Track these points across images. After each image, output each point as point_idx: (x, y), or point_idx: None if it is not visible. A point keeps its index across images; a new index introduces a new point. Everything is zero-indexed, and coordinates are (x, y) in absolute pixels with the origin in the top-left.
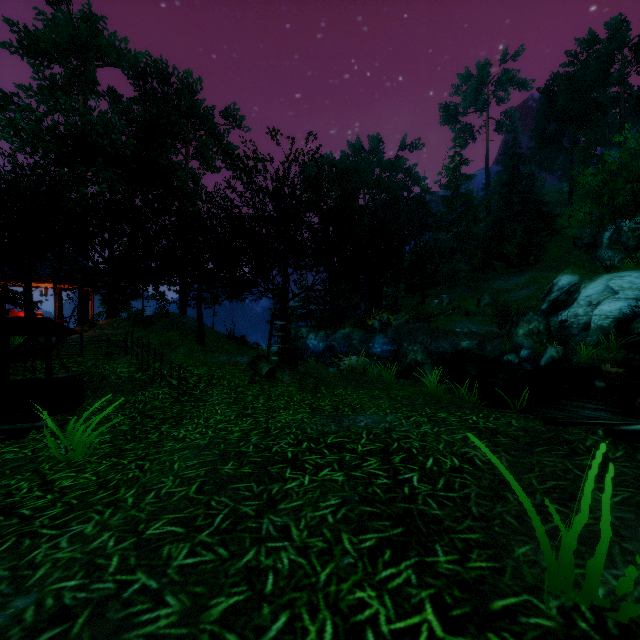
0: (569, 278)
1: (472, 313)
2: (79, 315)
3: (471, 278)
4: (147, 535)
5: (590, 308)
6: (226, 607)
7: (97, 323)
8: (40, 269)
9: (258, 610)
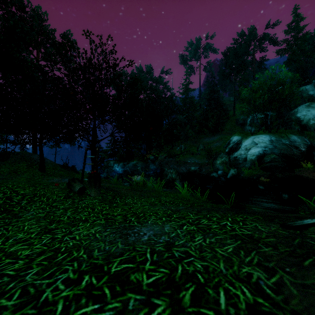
0: (237, 137)
1: (195, 153)
2: None
3: (194, 137)
4: None
5: (246, 151)
6: None
7: None
8: None
9: None
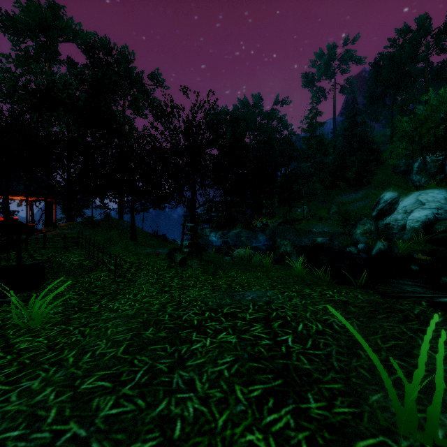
0: (391, 194)
1: (324, 218)
2: (46, 219)
3: (323, 194)
4: (81, 389)
5: (406, 215)
6: None
7: (58, 225)
8: (16, 186)
9: None
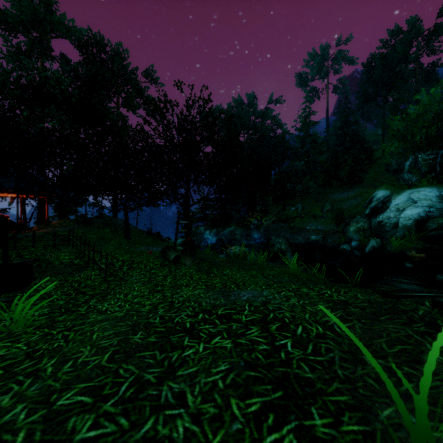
0: (384, 192)
1: (318, 216)
2: (38, 217)
3: (317, 192)
4: (57, 406)
5: (398, 213)
6: None
7: (50, 223)
8: (6, 183)
9: None
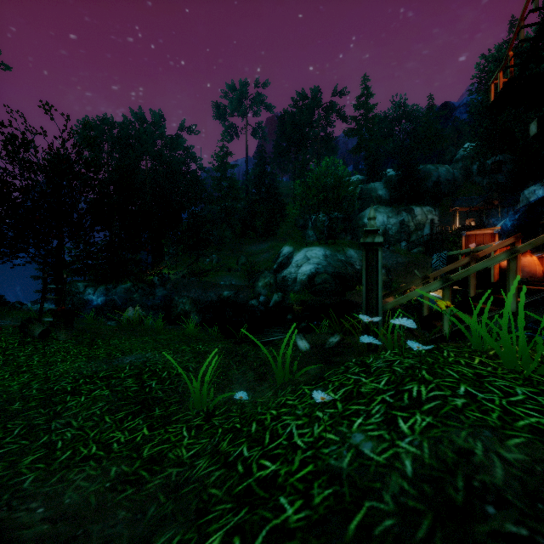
0: (288, 248)
1: (233, 270)
2: None
3: (234, 243)
4: None
5: (297, 268)
6: (33, 458)
7: None
8: None
9: (54, 454)
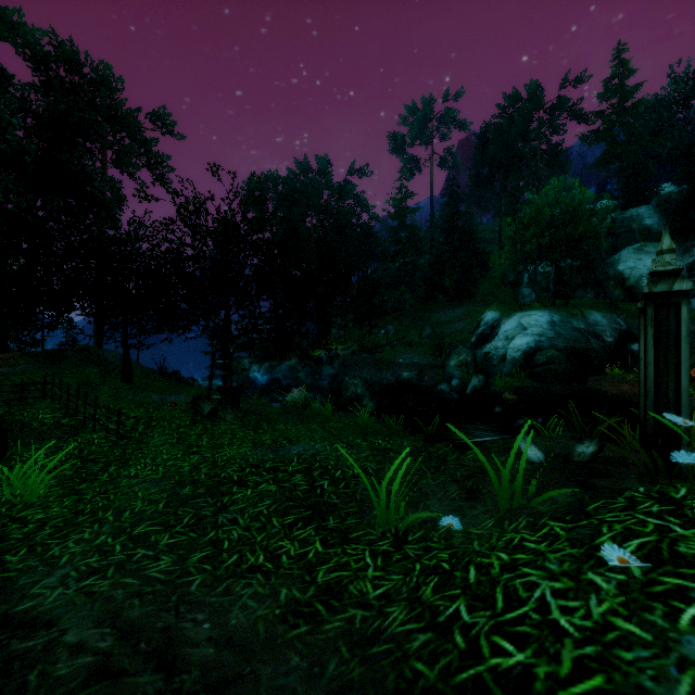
0: (493, 314)
1: (415, 344)
2: None
3: (415, 309)
4: (135, 533)
5: (507, 342)
6: (201, 556)
7: None
8: None
9: (220, 555)
